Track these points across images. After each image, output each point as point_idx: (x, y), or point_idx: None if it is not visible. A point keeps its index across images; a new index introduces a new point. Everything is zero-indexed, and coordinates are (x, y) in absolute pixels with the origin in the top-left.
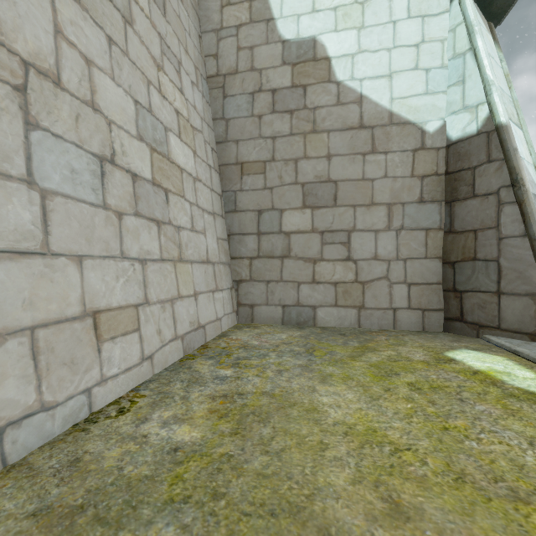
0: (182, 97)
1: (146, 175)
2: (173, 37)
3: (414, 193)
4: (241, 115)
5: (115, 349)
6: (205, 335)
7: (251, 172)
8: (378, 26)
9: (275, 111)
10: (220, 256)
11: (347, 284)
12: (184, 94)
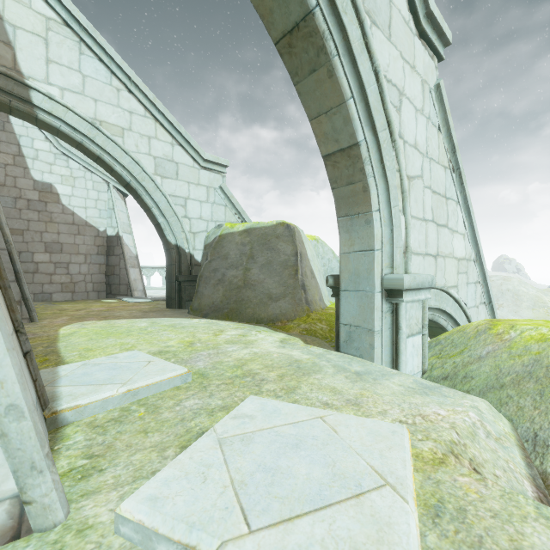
0: None
1: None
2: None
3: (96, 251)
4: (8, 206)
5: None
6: None
7: (15, 234)
8: (81, 188)
9: (30, 209)
10: None
11: (68, 283)
12: None
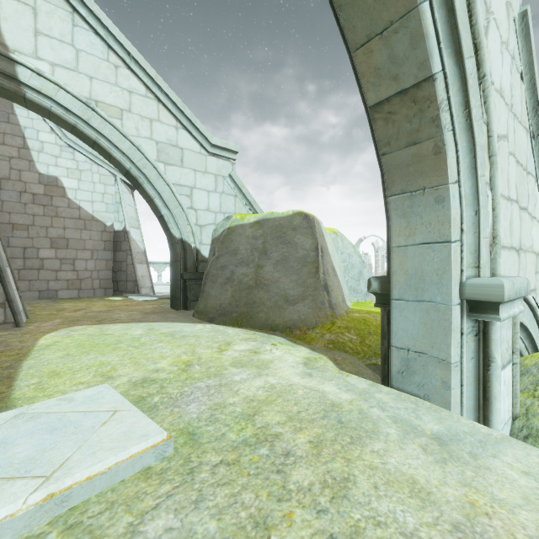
0: None
1: None
2: None
3: (102, 247)
4: (13, 201)
5: None
6: None
7: (20, 229)
8: (87, 182)
9: (35, 203)
10: None
11: (74, 280)
12: None
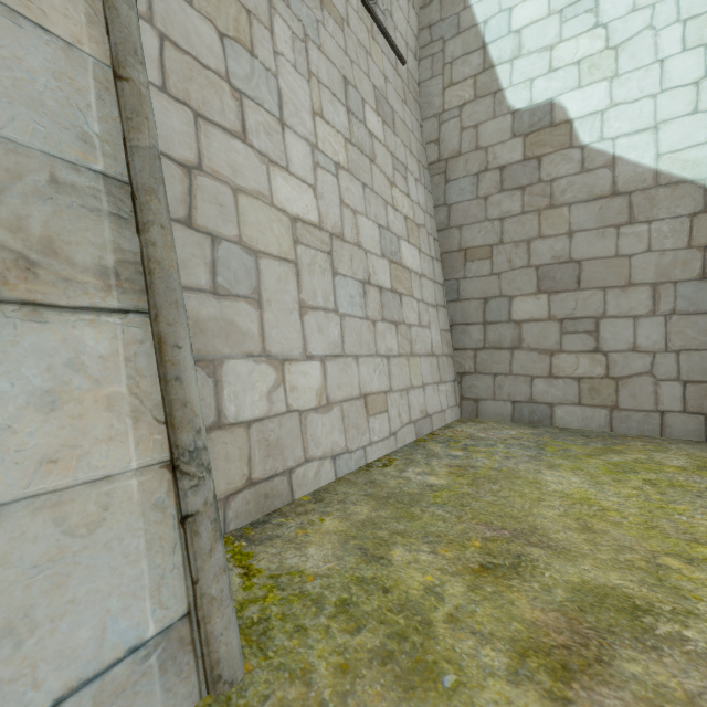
0: (409, 200)
1: (387, 285)
2: (401, 146)
3: (692, 269)
4: (465, 199)
5: (375, 423)
6: (432, 424)
7: (476, 258)
8: (637, 70)
9: (504, 190)
10: (443, 348)
11: (595, 380)
12: (410, 196)
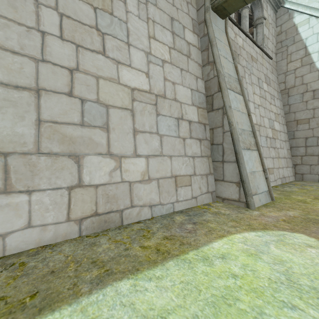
0: (275, 107)
1: (271, 136)
2: (272, 89)
3: None
4: (296, 102)
5: (271, 176)
6: (285, 180)
7: (302, 123)
8: None
9: (314, 98)
10: (288, 155)
11: None
12: (275, 105)
